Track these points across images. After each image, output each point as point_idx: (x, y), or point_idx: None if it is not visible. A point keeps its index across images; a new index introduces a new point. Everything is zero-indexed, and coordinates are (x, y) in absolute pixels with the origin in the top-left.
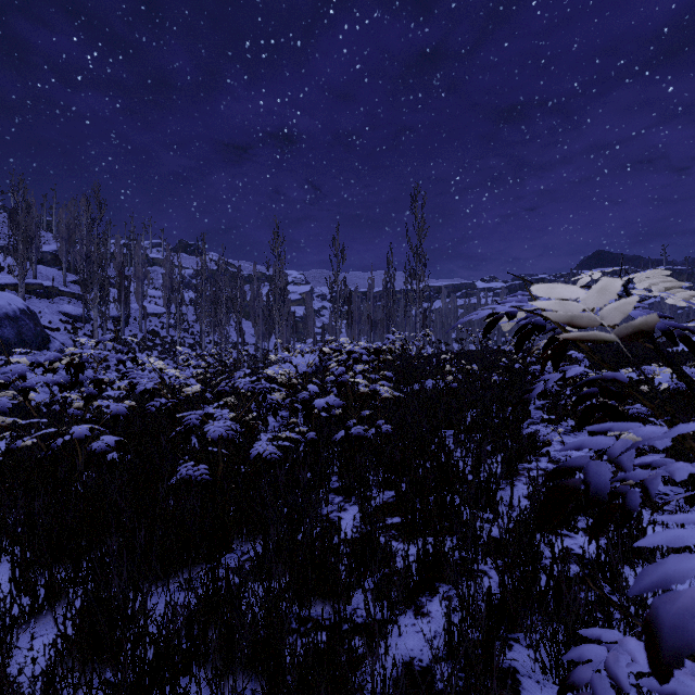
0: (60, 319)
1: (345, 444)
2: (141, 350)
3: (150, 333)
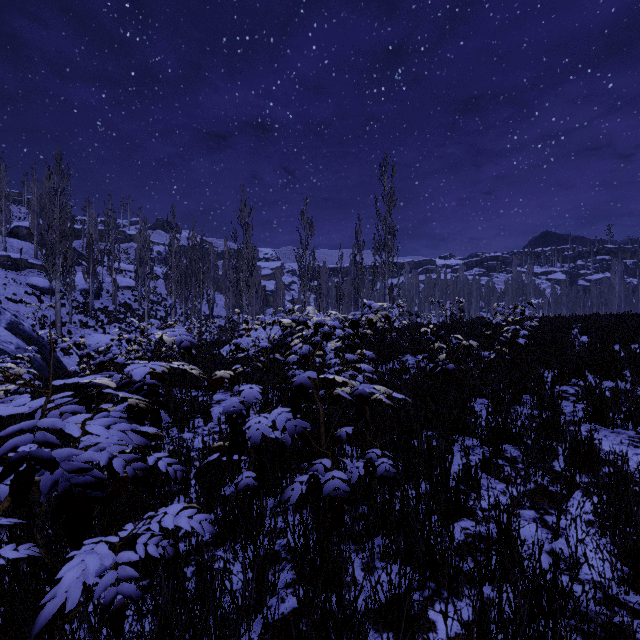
0: (26, 291)
1: (309, 498)
2: (109, 322)
3: (122, 306)
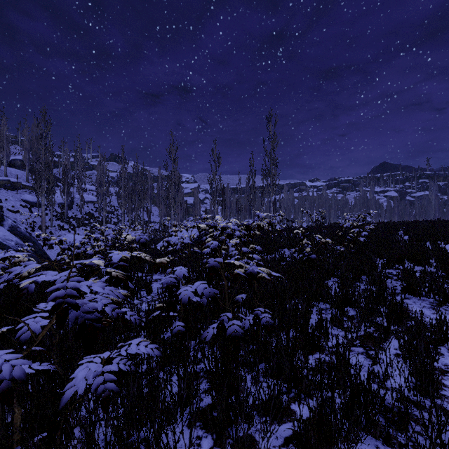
0: (20, 204)
1: (218, 338)
2: (78, 226)
3: (87, 215)
